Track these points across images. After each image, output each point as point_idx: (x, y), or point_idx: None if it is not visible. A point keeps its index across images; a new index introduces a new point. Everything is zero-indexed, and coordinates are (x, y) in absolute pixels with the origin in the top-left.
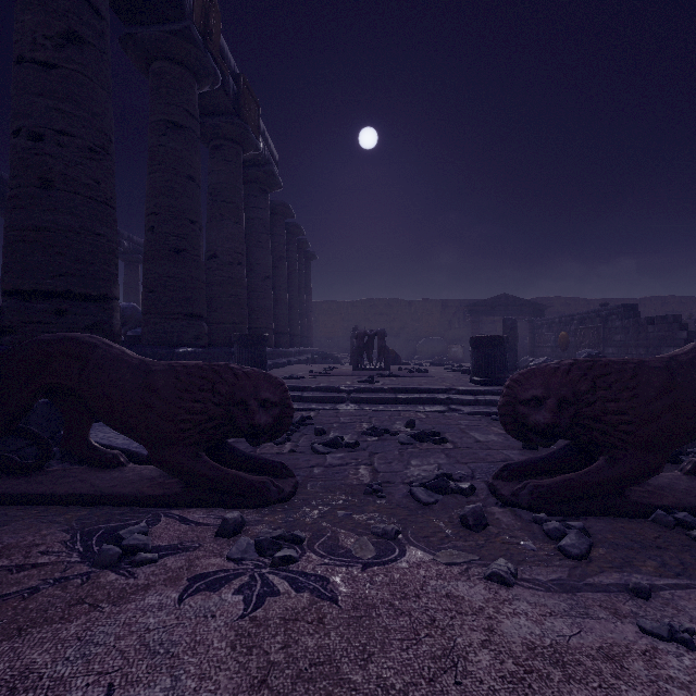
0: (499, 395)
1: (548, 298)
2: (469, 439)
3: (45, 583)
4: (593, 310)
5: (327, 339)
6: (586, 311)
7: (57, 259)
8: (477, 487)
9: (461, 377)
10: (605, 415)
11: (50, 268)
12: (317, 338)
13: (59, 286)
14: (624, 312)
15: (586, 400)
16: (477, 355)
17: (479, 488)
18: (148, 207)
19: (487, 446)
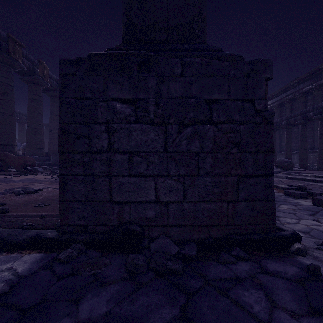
0: None
1: None
2: None
3: (0, 176)
4: None
5: None
6: None
7: (2, 138)
8: None
9: None
10: None
11: (0, 139)
12: None
13: (2, 143)
14: None
15: None
16: None
17: None
18: (27, 120)
19: None
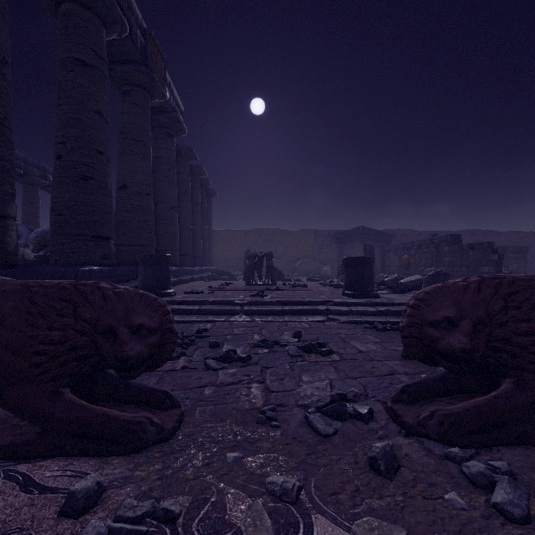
0: (368, 306)
1: (392, 230)
2: (352, 350)
3: None
4: (428, 238)
5: (225, 260)
6: (423, 239)
7: None
8: (374, 409)
9: (334, 291)
10: (516, 337)
11: None
12: (217, 259)
13: None
14: (451, 240)
15: (498, 321)
16: (349, 272)
17: (376, 411)
18: (56, 136)
19: (370, 357)
